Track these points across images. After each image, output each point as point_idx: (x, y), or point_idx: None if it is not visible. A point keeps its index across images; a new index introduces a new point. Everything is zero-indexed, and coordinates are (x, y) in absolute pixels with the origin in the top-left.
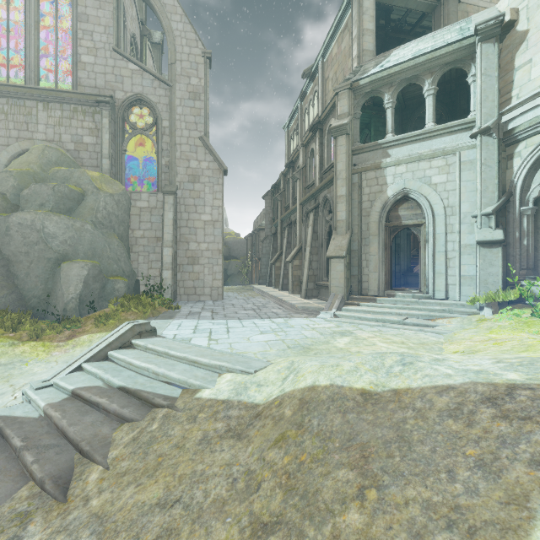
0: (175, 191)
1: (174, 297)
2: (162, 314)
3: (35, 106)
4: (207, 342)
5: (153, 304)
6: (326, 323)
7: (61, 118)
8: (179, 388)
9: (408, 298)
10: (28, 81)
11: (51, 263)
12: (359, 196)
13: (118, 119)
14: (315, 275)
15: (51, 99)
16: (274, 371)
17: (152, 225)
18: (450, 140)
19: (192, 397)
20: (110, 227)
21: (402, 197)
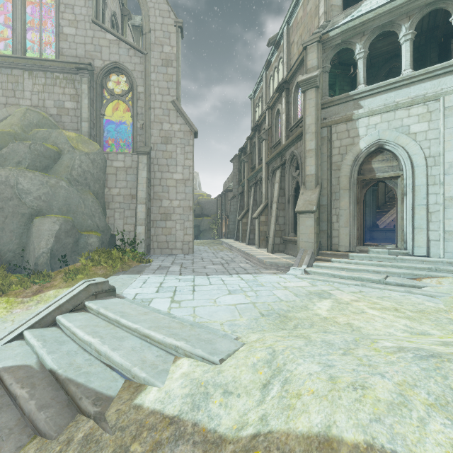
0: (149, 152)
1: (147, 251)
2: (132, 268)
3: (21, 75)
4: (167, 306)
5: (123, 258)
6: (297, 281)
7: (44, 85)
8: (121, 377)
9: (383, 254)
10: (15, 52)
11: (24, 218)
12: (329, 149)
13: (97, 85)
14: (282, 230)
15: (35, 68)
16: (248, 366)
17: (127, 184)
18: (432, 85)
19: (130, 403)
20: (86, 184)
21: (376, 149)
